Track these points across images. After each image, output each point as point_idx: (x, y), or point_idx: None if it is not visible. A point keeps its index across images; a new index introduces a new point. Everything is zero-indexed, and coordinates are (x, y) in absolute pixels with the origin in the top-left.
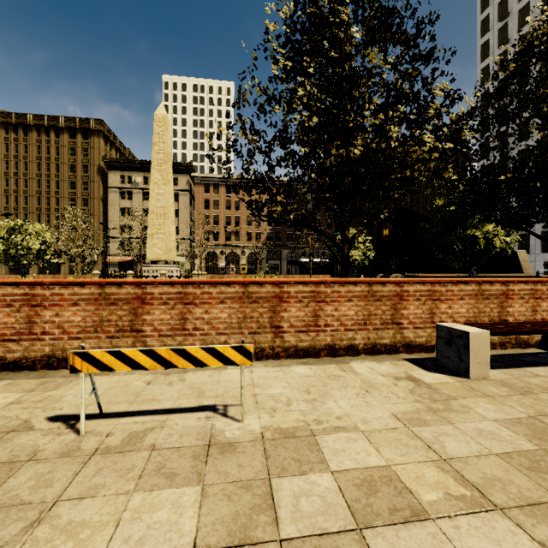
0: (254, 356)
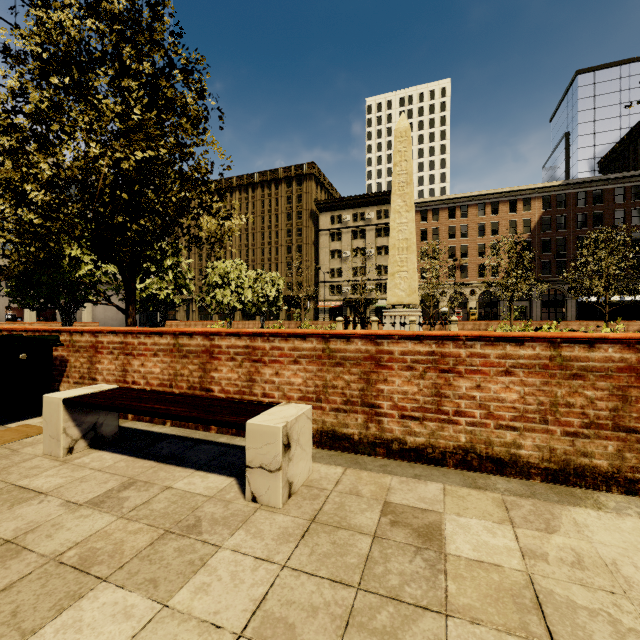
0: None
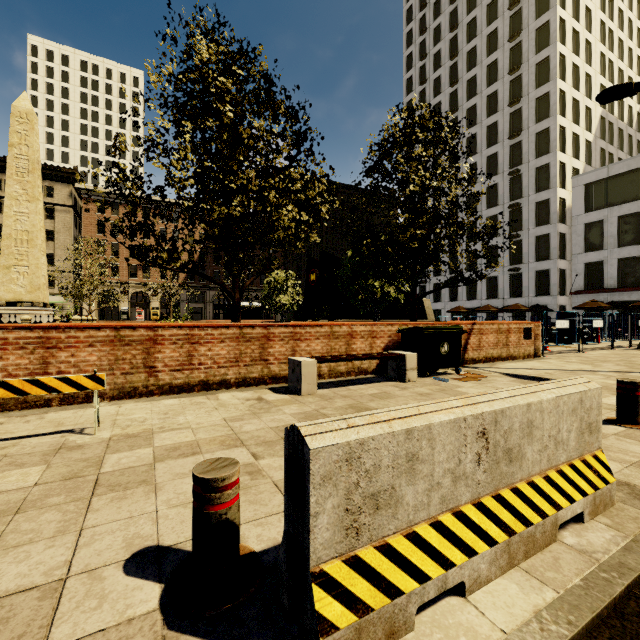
0: (127, 395)
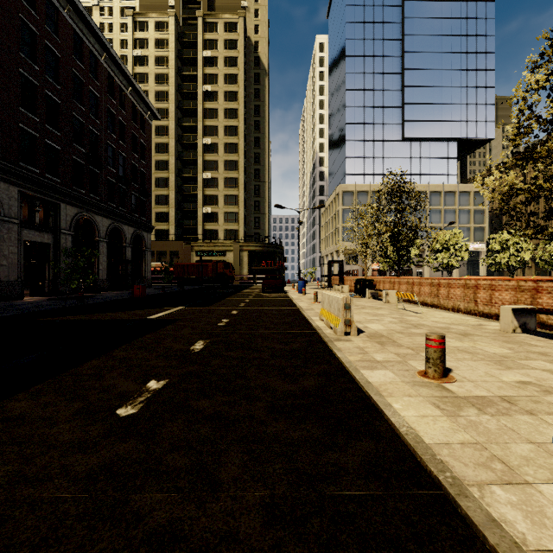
0: (468, 313)
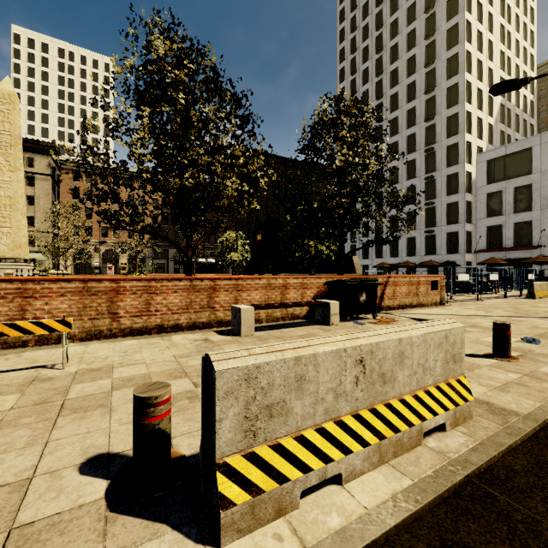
0: (94, 337)
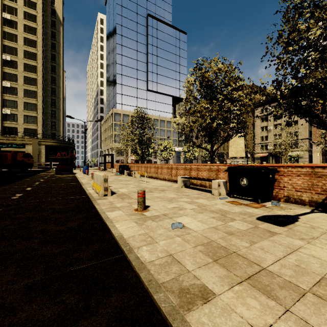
0: (169, 180)
